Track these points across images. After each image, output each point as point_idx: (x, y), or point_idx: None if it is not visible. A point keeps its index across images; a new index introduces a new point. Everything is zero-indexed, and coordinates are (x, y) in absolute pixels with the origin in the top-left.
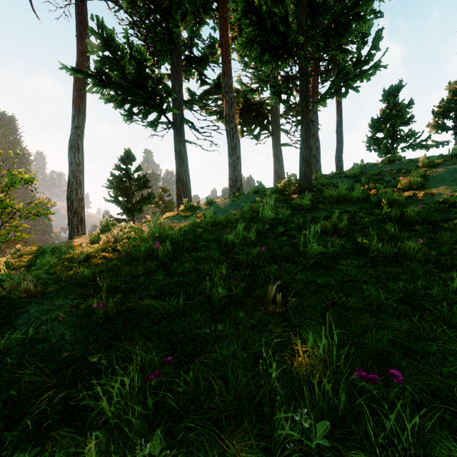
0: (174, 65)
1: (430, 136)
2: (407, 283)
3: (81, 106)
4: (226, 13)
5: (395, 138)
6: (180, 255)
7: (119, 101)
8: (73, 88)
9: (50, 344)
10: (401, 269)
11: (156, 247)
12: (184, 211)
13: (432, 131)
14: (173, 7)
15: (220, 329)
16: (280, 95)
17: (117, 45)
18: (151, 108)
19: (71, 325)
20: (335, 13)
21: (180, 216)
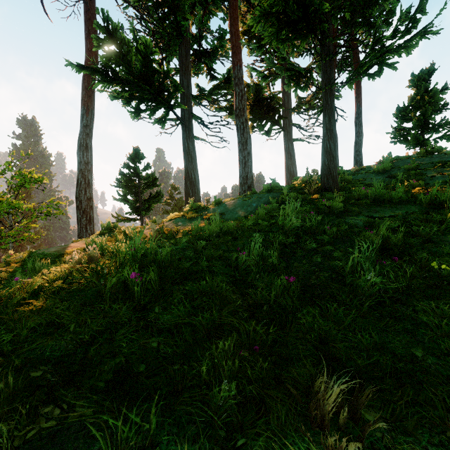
0: (182, 59)
1: None
2: None
3: (89, 104)
4: (235, 0)
5: (425, 128)
6: (171, 287)
7: (126, 98)
8: (82, 86)
9: None
10: None
11: (133, 278)
12: (190, 212)
13: None
14: None
15: None
16: (298, 80)
17: (123, 38)
18: (158, 104)
19: None
20: None
21: (185, 217)
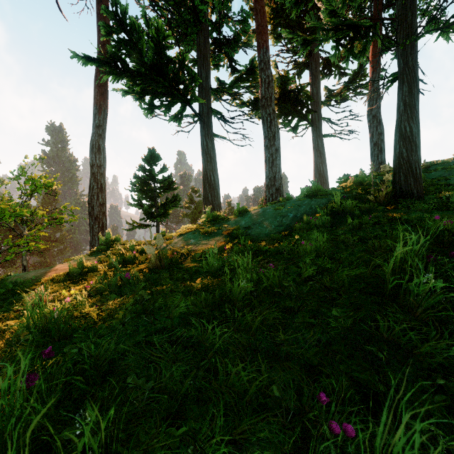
0: (201, 48)
1: None
2: None
3: (102, 103)
4: None
5: None
6: None
7: (138, 93)
8: (94, 84)
9: None
10: None
11: None
12: (206, 223)
13: None
14: None
15: None
16: (353, 43)
17: (132, 23)
18: (174, 99)
19: None
20: None
21: (199, 232)
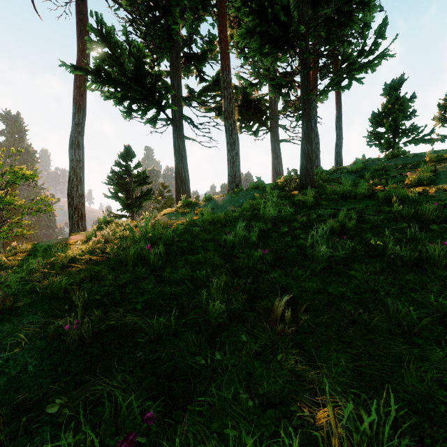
0: (173, 62)
1: (433, 130)
2: (436, 294)
3: (81, 103)
4: (224, 8)
5: (396, 132)
6: (174, 259)
7: (118, 98)
8: (74, 85)
9: (8, 378)
10: (426, 277)
11: (147, 250)
12: (182, 207)
13: (437, 124)
14: (172, 4)
15: (218, 358)
16: (281, 88)
17: (116, 41)
18: (150, 105)
19: (37, 351)
20: (338, 1)
21: (178, 212)
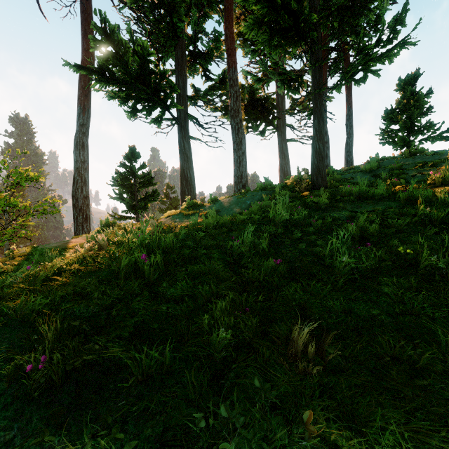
0: (178, 60)
1: None
2: None
3: (85, 103)
4: (230, 4)
5: (411, 130)
6: (174, 269)
7: (123, 98)
8: (78, 86)
9: None
10: None
11: (142, 260)
12: (187, 209)
13: None
14: (177, 1)
15: (222, 415)
16: (290, 84)
17: (120, 40)
18: (154, 105)
19: None
20: None
21: (182, 214)
